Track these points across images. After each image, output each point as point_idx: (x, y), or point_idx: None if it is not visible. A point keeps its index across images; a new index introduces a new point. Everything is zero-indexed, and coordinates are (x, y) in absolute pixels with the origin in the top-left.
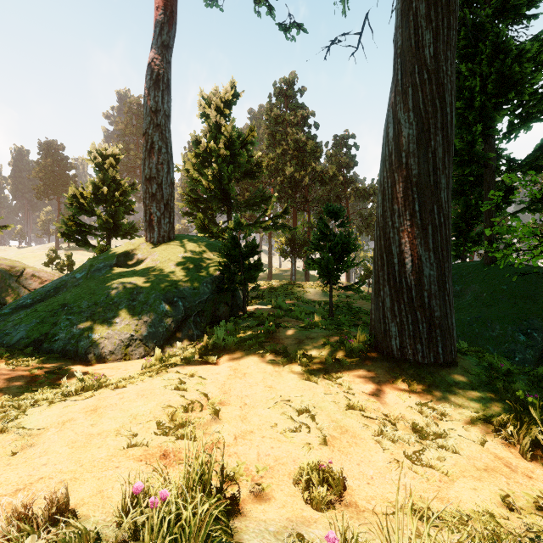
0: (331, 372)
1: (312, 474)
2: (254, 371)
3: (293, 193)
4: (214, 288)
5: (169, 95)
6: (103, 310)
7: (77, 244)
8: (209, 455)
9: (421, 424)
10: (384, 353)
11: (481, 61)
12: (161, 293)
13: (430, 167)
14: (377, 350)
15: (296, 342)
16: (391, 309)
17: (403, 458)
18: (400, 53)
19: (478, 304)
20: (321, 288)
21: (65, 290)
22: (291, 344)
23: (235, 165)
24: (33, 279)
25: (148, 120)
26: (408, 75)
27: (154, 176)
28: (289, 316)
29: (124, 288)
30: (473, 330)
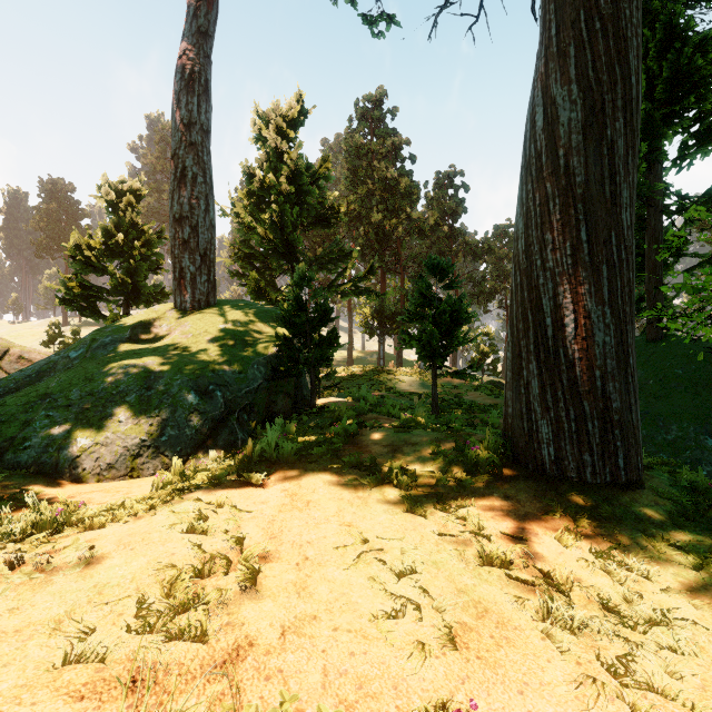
0: (447, 497)
1: None
2: (323, 497)
3: (382, 249)
4: (269, 371)
5: (208, 102)
6: (101, 402)
7: (82, 314)
8: None
9: (613, 595)
10: (529, 467)
11: (646, 54)
12: (190, 379)
13: (605, 170)
14: (516, 463)
15: (390, 450)
16: (541, 397)
17: (602, 674)
18: None
19: (642, 395)
20: (419, 376)
21: (52, 375)
22: (382, 454)
23: (302, 207)
24: (20, 362)
25: (177, 137)
26: (568, 27)
27: (187, 215)
28: (378, 411)
29: (136, 372)
30: None
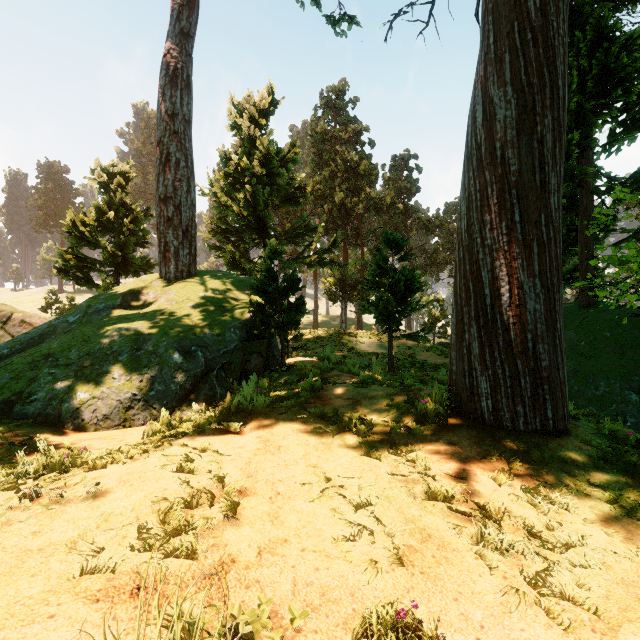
0: (399, 443)
1: (385, 630)
2: (292, 443)
3: (344, 225)
4: (244, 334)
5: (189, 95)
6: (97, 361)
7: (77, 283)
8: (192, 624)
9: (538, 524)
10: (471, 417)
11: (578, 53)
12: (175, 341)
13: (536, 161)
14: (460, 414)
15: (350, 403)
16: (480, 357)
17: (524, 586)
18: (491, 7)
19: (574, 355)
20: (377, 338)
21: (53, 337)
22: (343, 406)
23: (273, 187)
24: (23, 326)
25: (162, 127)
26: (504, 37)
27: (171, 195)
28: (340, 369)
29: (127, 334)
30: (570, 387)
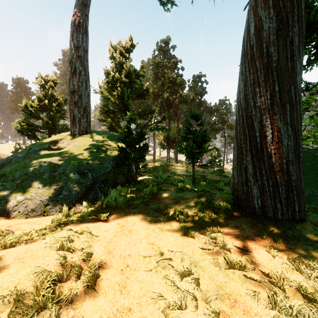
0: (204, 227)
1: None
2: (138, 227)
3: (168, 110)
4: (114, 163)
5: (87, 37)
6: (30, 178)
7: (28, 138)
8: None
9: (308, 288)
10: (247, 210)
11: None
12: (75, 167)
13: (288, 54)
14: (239, 208)
15: (173, 201)
16: (253, 174)
17: None
18: None
19: None
20: (185, 167)
21: (9, 165)
22: (170, 204)
23: (132, 89)
24: None
25: (72, 53)
26: None
27: (76, 90)
28: (167, 183)
29: (48, 163)
30: None
